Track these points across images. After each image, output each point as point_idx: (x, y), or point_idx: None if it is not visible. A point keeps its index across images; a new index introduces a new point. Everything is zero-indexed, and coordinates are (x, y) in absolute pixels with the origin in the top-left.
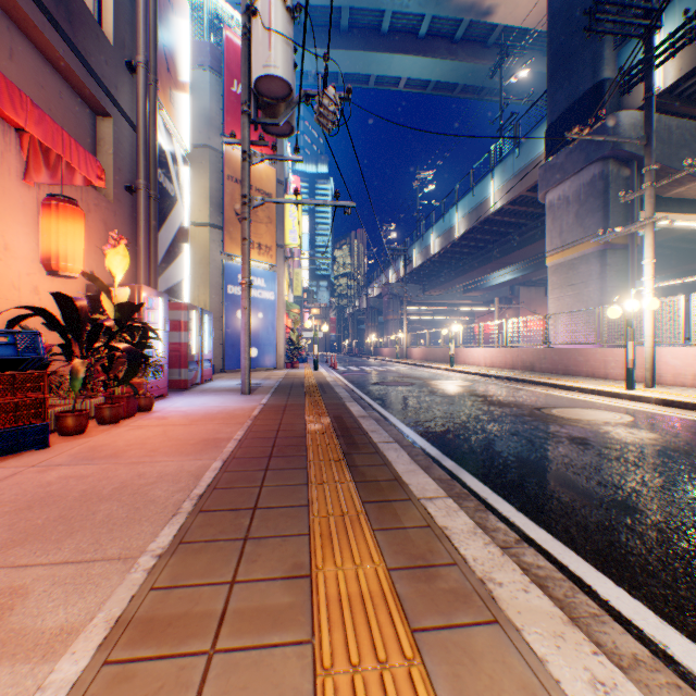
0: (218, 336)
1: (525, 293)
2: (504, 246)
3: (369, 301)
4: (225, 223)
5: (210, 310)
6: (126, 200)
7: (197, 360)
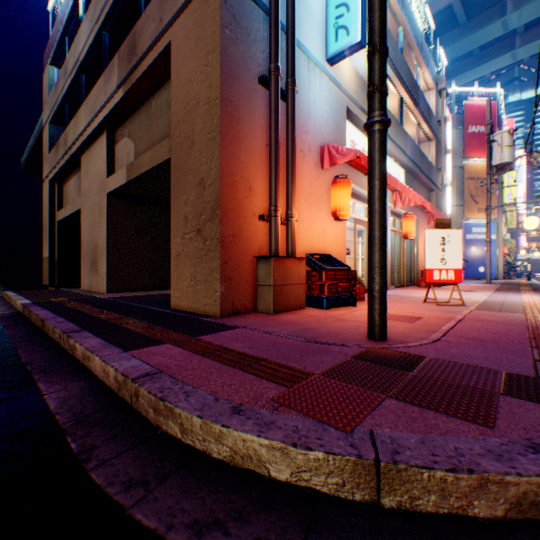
0: None
1: None
2: None
3: None
4: (463, 203)
5: None
6: None
7: None
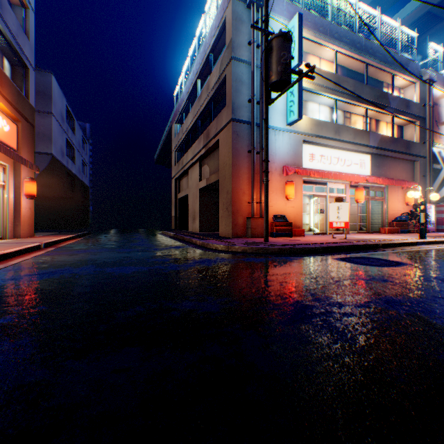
0: None
1: None
2: None
3: None
4: None
5: None
6: (421, 179)
7: None
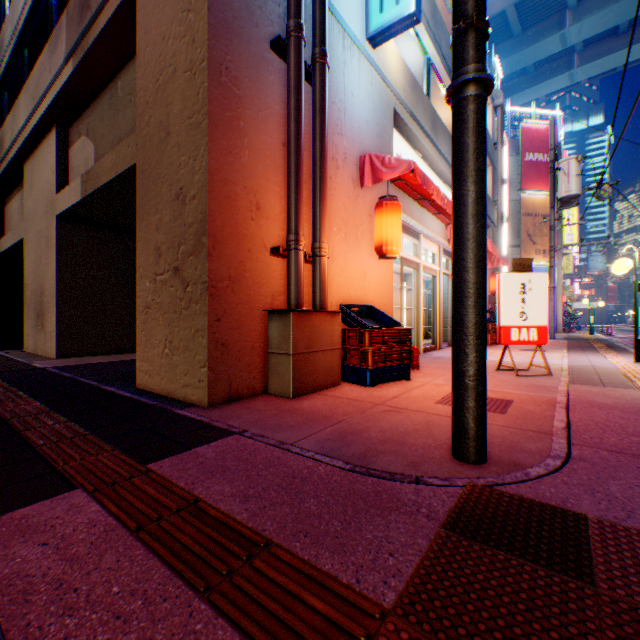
0: None
1: None
2: None
3: None
4: (519, 243)
5: None
6: None
7: None
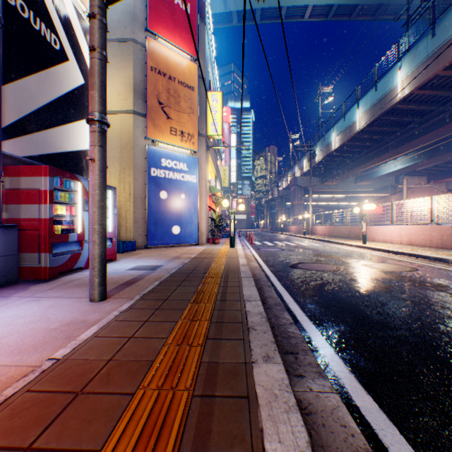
0: (141, 215)
1: (409, 181)
2: (403, 135)
3: (278, 192)
4: (148, 110)
5: (134, 191)
6: None
7: (80, 240)
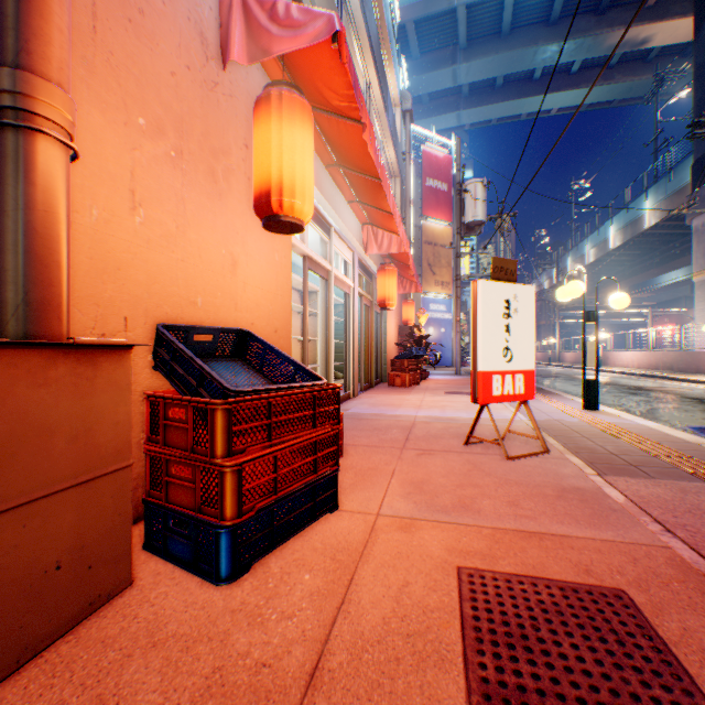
0: None
1: None
2: (665, 253)
3: None
4: (421, 272)
5: None
6: None
7: None
